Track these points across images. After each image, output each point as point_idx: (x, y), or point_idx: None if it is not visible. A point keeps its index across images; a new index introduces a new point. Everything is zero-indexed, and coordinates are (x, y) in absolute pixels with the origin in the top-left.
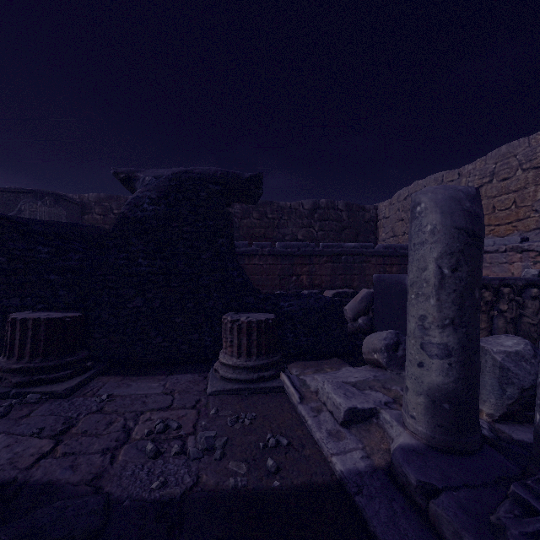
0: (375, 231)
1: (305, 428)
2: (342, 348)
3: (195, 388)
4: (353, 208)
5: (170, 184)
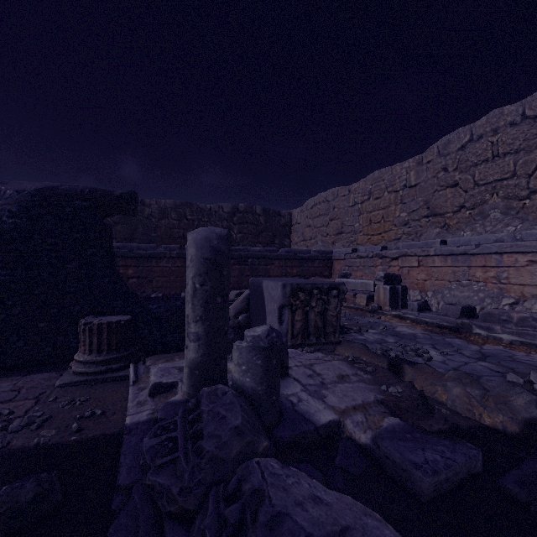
0: (290, 235)
1: (125, 402)
2: None
3: (46, 383)
4: (270, 213)
5: (33, 199)
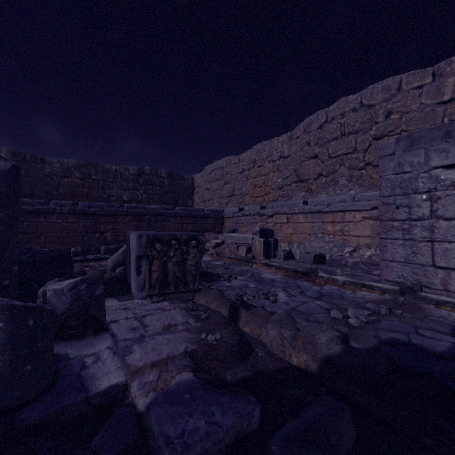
0: (192, 197)
1: None
2: None
3: None
4: (174, 177)
5: None
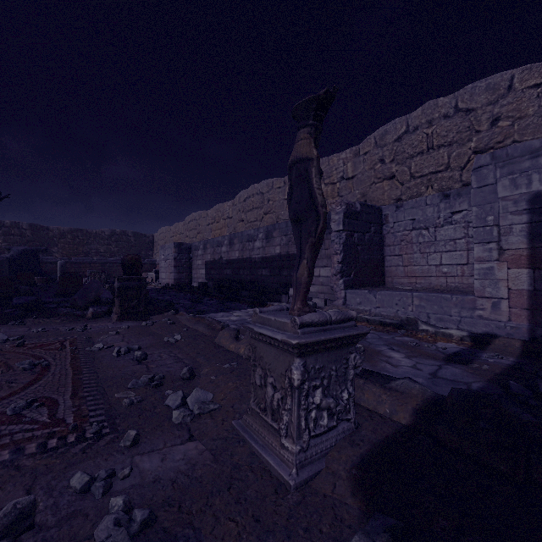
0: (153, 249)
1: None
2: None
3: None
4: (138, 236)
5: (22, 252)
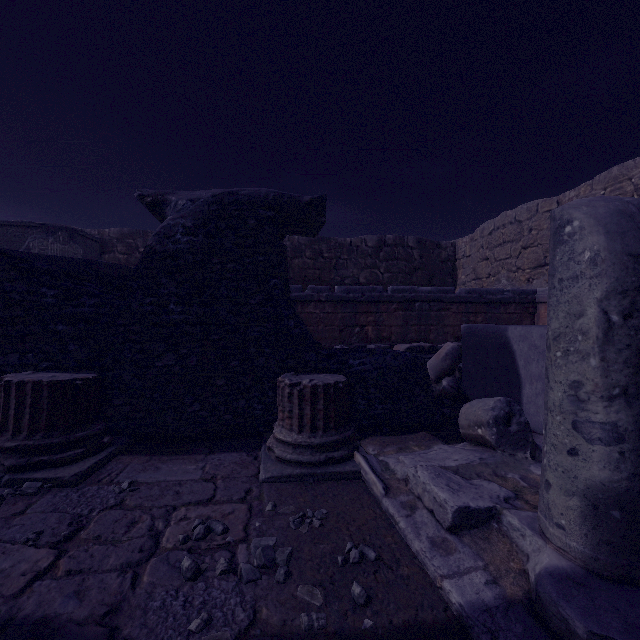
0: (453, 273)
1: (395, 532)
2: (427, 419)
3: (243, 473)
4: (426, 245)
5: (210, 209)
